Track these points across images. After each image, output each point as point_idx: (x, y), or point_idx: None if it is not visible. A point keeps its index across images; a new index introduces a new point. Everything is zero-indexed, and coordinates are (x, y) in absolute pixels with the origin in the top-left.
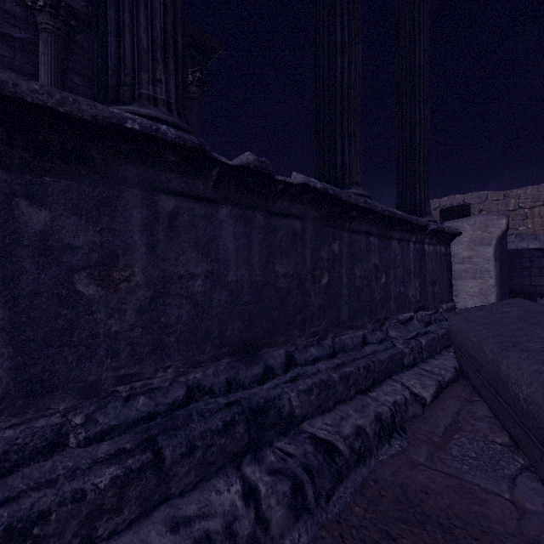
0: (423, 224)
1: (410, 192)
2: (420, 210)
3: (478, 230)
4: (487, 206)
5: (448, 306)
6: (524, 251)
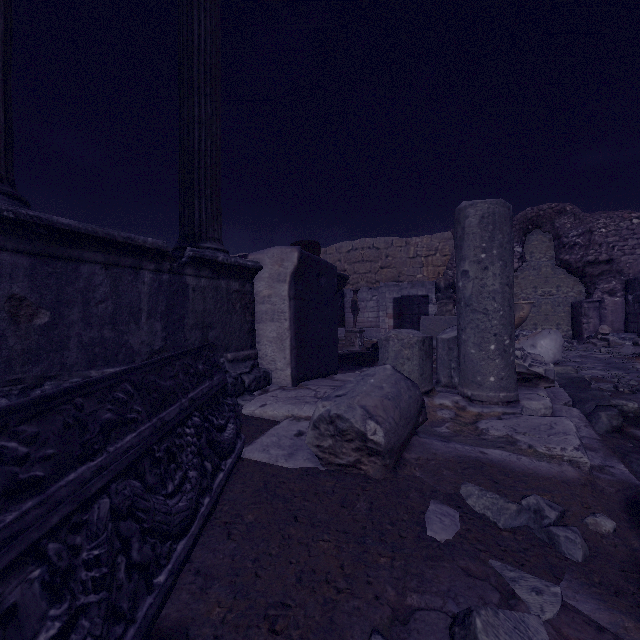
0: (152, 246)
1: (188, 209)
2: (200, 233)
3: (276, 264)
4: (392, 252)
5: (239, 355)
6: (415, 297)
